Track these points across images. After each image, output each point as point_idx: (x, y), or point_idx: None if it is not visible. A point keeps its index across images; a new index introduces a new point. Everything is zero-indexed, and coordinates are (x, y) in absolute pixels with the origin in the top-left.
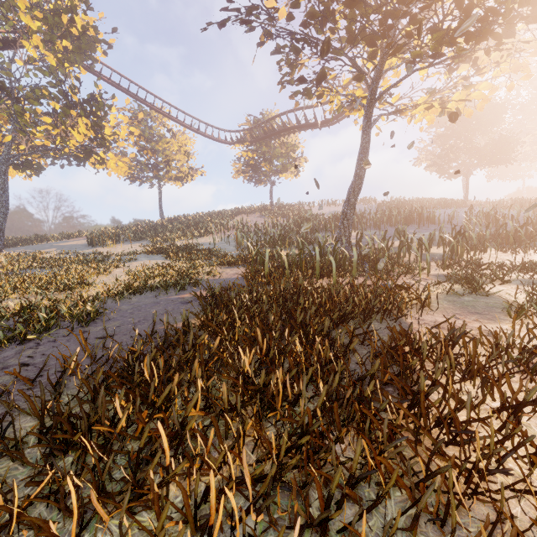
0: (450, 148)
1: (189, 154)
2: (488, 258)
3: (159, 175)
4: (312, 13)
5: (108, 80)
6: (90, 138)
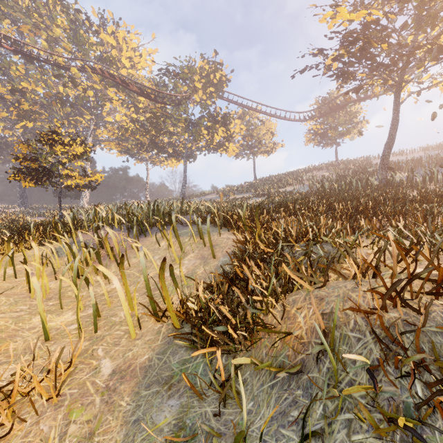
0: None
1: (273, 134)
2: None
3: (254, 151)
4: (351, 64)
5: (226, 99)
6: (223, 138)
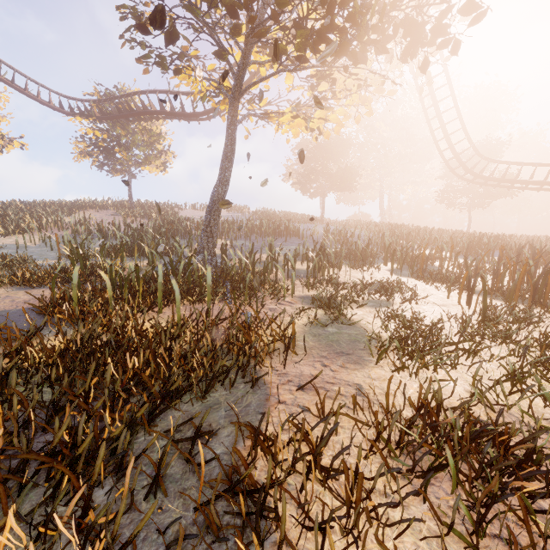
0: (312, 169)
1: None
2: (344, 276)
3: None
4: None
5: None
6: None
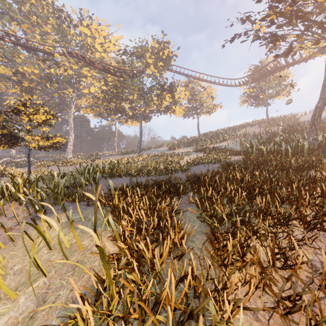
0: None
1: (213, 98)
2: None
3: (198, 112)
4: (280, 25)
5: (175, 71)
6: (170, 102)
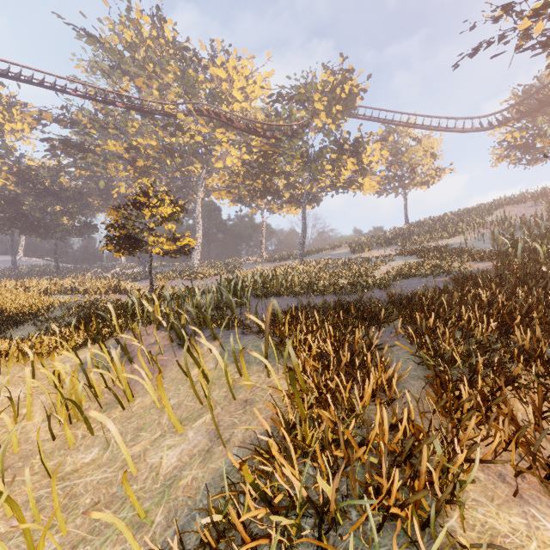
0: None
1: (435, 156)
2: None
3: (405, 184)
4: None
5: (362, 117)
6: (354, 172)
